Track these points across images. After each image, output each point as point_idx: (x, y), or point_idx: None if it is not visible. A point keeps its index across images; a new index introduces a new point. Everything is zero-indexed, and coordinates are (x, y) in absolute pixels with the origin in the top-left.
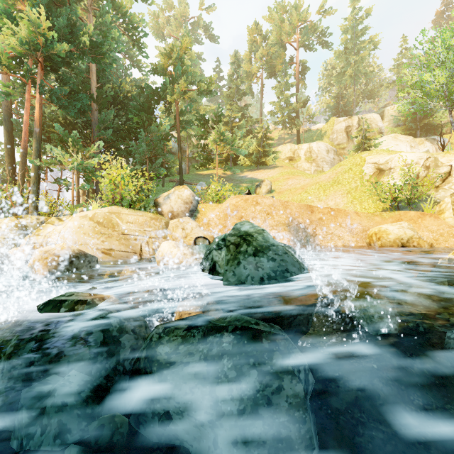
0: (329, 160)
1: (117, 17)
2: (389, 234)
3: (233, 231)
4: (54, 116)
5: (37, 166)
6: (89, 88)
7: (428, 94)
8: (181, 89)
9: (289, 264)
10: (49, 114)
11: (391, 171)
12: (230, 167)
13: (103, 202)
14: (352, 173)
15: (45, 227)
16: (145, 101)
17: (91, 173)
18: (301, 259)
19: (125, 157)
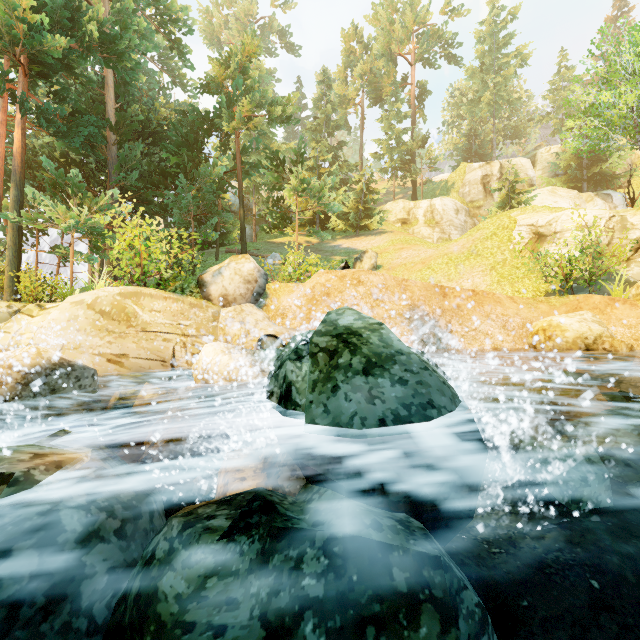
0: (459, 224)
1: (146, 3)
2: (566, 330)
3: (323, 326)
4: (50, 151)
5: (16, 225)
6: (102, 108)
7: (608, 124)
8: (243, 114)
9: (434, 390)
10: (41, 148)
11: (557, 236)
12: (316, 231)
13: (125, 282)
14: (497, 240)
15: (16, 319)
16: (189, 131)
17: (103, 236)
18: (446, 377)
19: (158, 215)
